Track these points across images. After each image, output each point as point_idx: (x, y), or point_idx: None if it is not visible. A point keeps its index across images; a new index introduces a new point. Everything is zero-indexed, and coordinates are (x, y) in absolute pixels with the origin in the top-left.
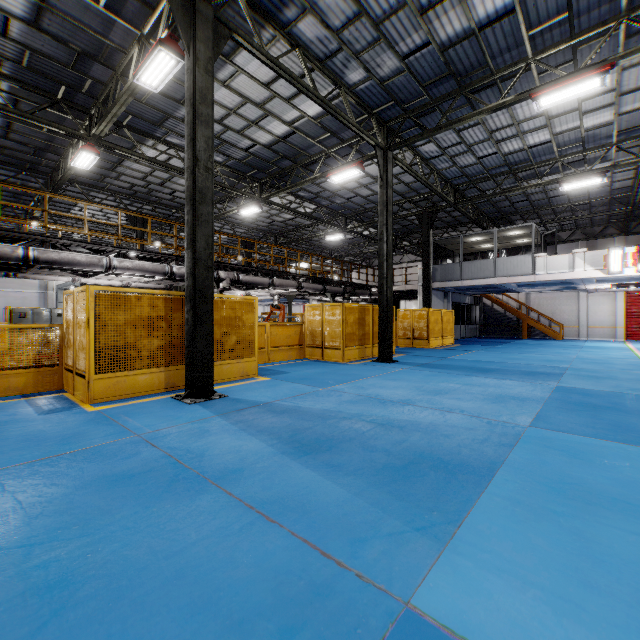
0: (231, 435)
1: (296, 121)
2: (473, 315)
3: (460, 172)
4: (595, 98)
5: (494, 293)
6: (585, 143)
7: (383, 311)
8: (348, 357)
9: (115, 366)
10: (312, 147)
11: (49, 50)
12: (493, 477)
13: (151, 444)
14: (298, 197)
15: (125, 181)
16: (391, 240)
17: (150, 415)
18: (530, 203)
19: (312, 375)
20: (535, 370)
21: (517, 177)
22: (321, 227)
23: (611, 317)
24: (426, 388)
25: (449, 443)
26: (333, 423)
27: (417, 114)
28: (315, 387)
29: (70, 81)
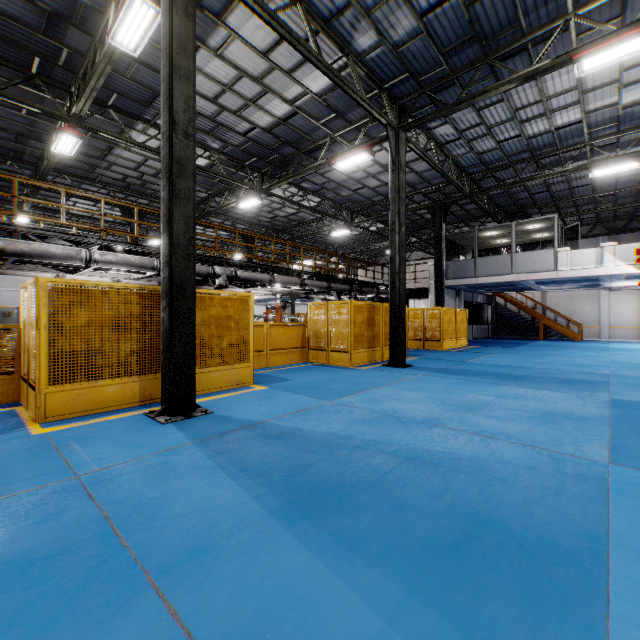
0: (203, 477)
1: (298, 99)
2: (485, 315)
3: (477, 159)
4: (638, 67)
5: (508, 291)
6: (619, 123)
7: (395, 310)
8: (356, 361)
9: (75, 376)
10: (316, 130)
11: (16, 12)
12: (607, 573)
13: (88, 494)
14: (301, 189)
15: (117, 172)
16: (404, 231)
17: (107, 441)
18: (550, 194)
19: (316, 383)
20: (572, 377)
21: (539, 164)
22: (326, 222)
23: (635, 317)
24: (453, 401)
25: (510, 495)
26: (343, 456)
27: (434, 88)
28: (319, 399)
29: (44, 52)
